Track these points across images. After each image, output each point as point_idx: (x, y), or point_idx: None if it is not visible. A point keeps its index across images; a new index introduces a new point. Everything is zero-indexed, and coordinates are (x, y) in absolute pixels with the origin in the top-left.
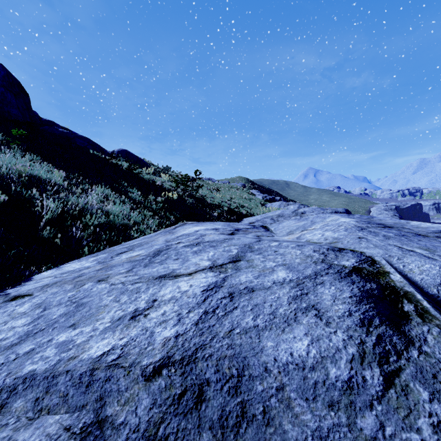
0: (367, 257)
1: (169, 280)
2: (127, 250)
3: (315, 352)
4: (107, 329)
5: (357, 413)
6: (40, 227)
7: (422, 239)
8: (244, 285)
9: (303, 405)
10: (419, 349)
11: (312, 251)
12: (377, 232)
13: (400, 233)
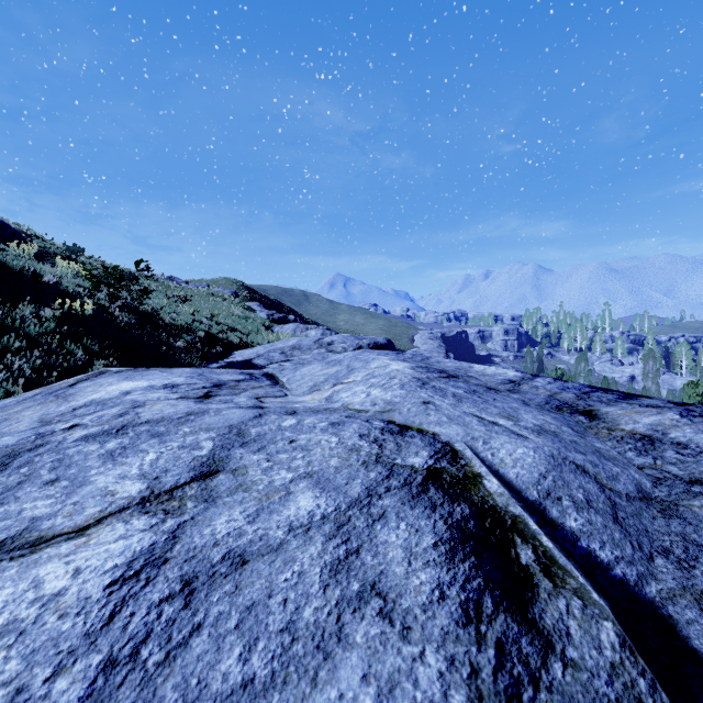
0: (444, 444)
1: (11, 560)
2: None
3: None
4: None
5: None
6: None
7: (496, 397)
8: (222, 548)
9: None
10: (562, 658)
11: (357, 436)
12: (443, 389)
13: (470, 388)
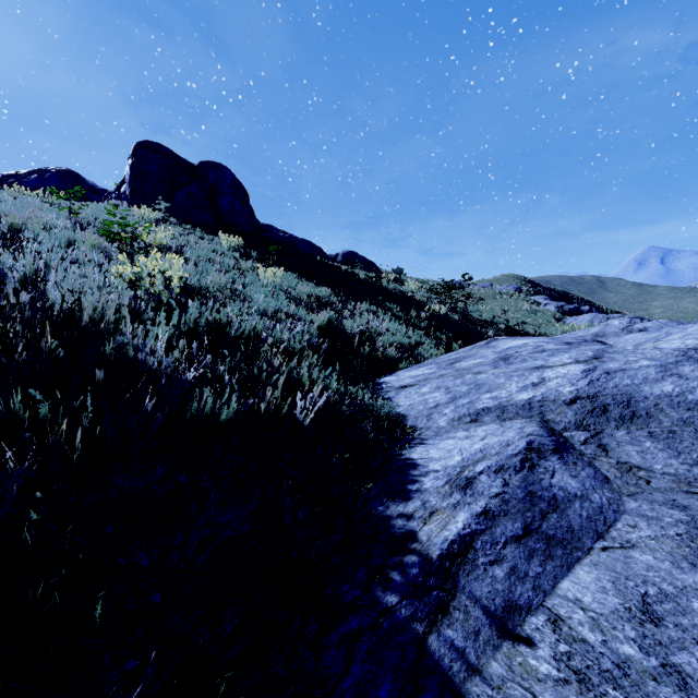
0: None
1: (546, 369)
2: (456, 361)
3: (678, 390)
4: (520, 390)
5: None
6: (356, 342)
7: None
8: (615, 368)
9: (671, 410)
10: None
11: (672, 350)
12: None
13: None
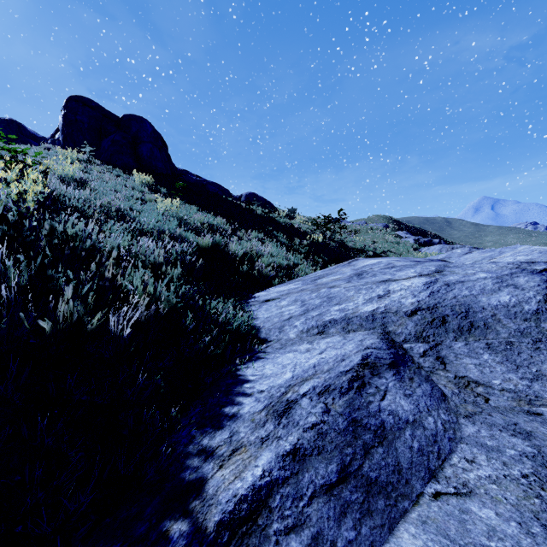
0: None
1: (392, 282)
2: (319, 278)
3: (515, 300)
4: (366, 302)
5: (541, 322)
6: (237, 262)
7: None
8: (454, 280)
9: (508, 321)
10: None
11: (506, 264)
12: None
13: None
